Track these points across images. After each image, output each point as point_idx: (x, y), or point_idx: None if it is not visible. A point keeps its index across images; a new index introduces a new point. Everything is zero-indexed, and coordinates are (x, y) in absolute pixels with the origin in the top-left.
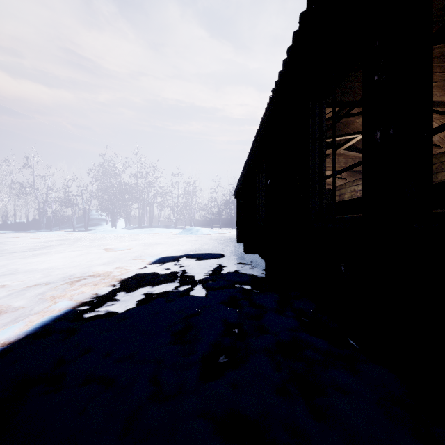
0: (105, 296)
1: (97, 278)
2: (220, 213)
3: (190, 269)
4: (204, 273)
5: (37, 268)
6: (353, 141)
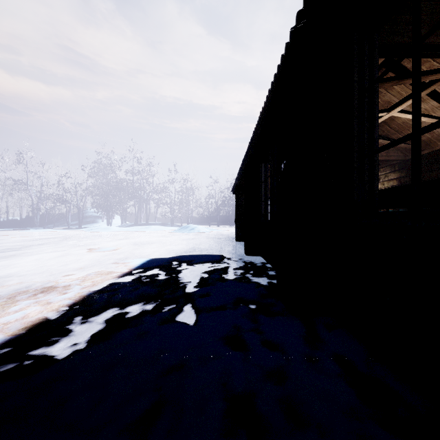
0: (51, 325)
1: (59, 291)
2: (217, 210)
3: (181, 276)
4: (196, 283)
5: None
6: None
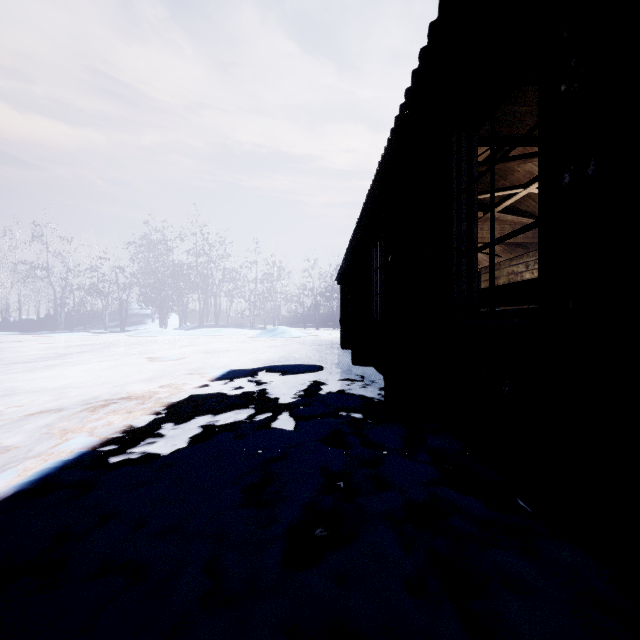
0: (143, 430)
1: (133, 402)
2: (316, 306)
3: (273, 388)
4: (292, 394)
5: (46, 387)
6: (513, 199)
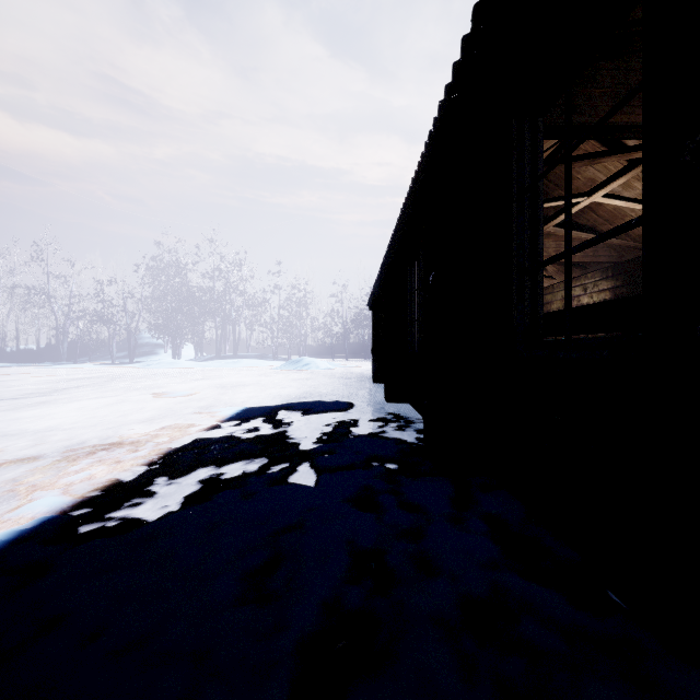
0: (129, 486)
1: (126, 448)
2: (346, 334)
3: (293, 430)
4: (315, 438)
5: (28, 429)
6: (573, 210)
